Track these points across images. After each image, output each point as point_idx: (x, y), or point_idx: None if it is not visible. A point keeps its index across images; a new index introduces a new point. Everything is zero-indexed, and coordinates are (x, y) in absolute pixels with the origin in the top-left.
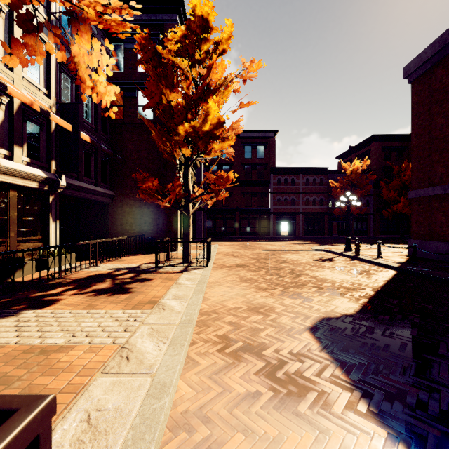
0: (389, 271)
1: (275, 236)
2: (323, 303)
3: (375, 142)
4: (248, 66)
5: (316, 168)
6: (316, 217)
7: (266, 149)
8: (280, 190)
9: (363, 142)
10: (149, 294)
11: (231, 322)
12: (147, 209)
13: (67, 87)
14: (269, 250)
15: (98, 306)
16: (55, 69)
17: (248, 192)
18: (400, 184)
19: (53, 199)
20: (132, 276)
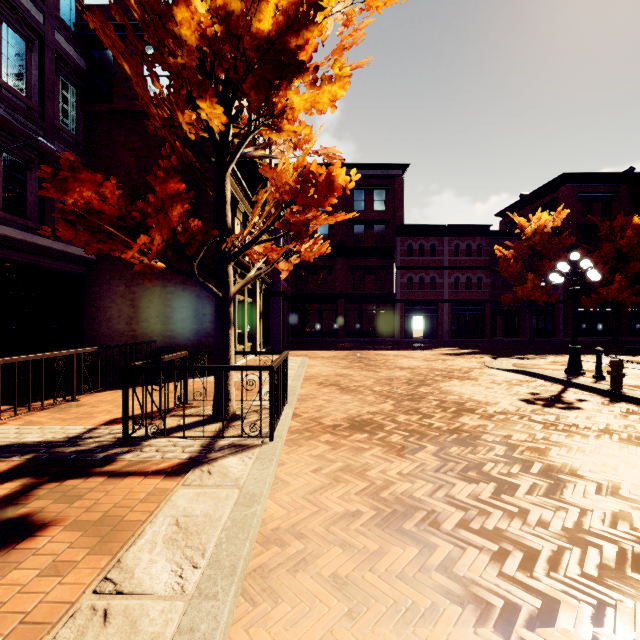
0: None
1: (404, 340)
2: None
3: (567, 184)
4: None
5: (472, 226)
6: (470, 308)
7: (389, 195)
8: (413, 263)
9: (544, 187)
10: None
11: None
12: (162, 288)
13: None
14: (407, 369)
15: None
16: None
17: (359, 267)
18: (613, 252)
19: None
20: (1, 496)
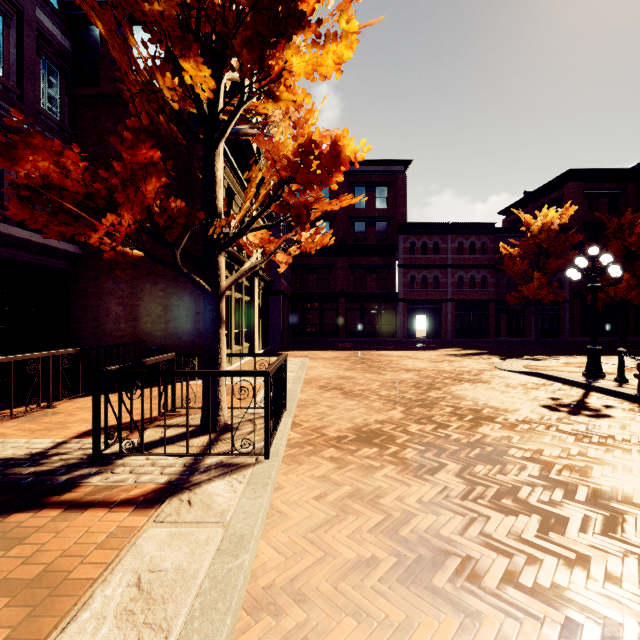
0: None
1: (406, 340)
2: None
3: (573, 181)
4: None
5: (476, 223)
6: (474, 308)
7: (391, 192)
8: (415, 261)
9: (549, 184)
10: None
11: None
12: (152, 285)
13: None
14: (413, 371)
15: None
16: None
17: (361, 265)
18: (621, 250)
19: None
20: None
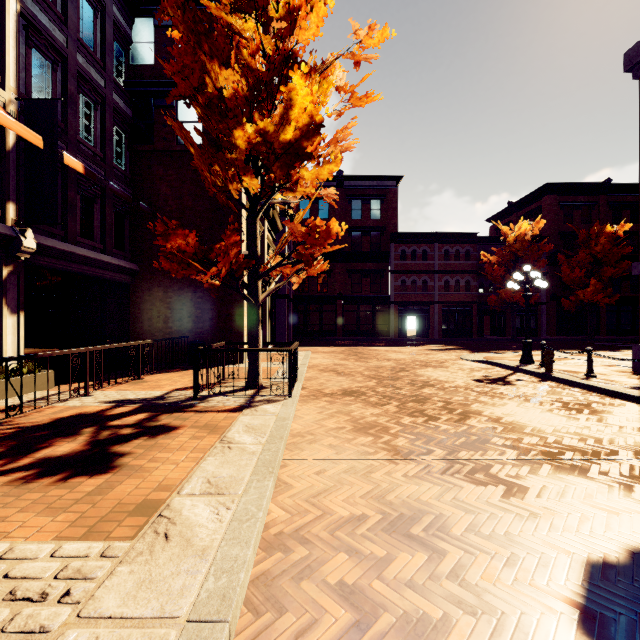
0: (628, 406)
1: (398, 338)
2: (555, 500)
3: (549, 194)
4: (363, 37)
5: (460, 233)
6: (459, 309)
7: (384, 205)
8: (406, 267)
9: (529, 196)
10: (154, 474)
11: (346, 584)
12: (193, 294)
13: (44, 76)
14: (393, 360)
15: (7, 521)
16: (16, 37)
17: (357, 271)
18: (589, 257)
19: (11, 273)
20: (141, 419)
